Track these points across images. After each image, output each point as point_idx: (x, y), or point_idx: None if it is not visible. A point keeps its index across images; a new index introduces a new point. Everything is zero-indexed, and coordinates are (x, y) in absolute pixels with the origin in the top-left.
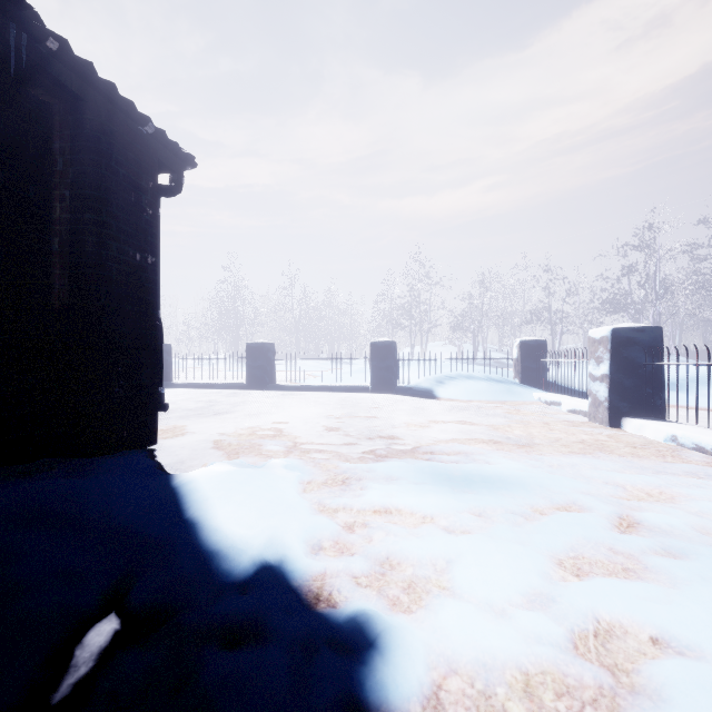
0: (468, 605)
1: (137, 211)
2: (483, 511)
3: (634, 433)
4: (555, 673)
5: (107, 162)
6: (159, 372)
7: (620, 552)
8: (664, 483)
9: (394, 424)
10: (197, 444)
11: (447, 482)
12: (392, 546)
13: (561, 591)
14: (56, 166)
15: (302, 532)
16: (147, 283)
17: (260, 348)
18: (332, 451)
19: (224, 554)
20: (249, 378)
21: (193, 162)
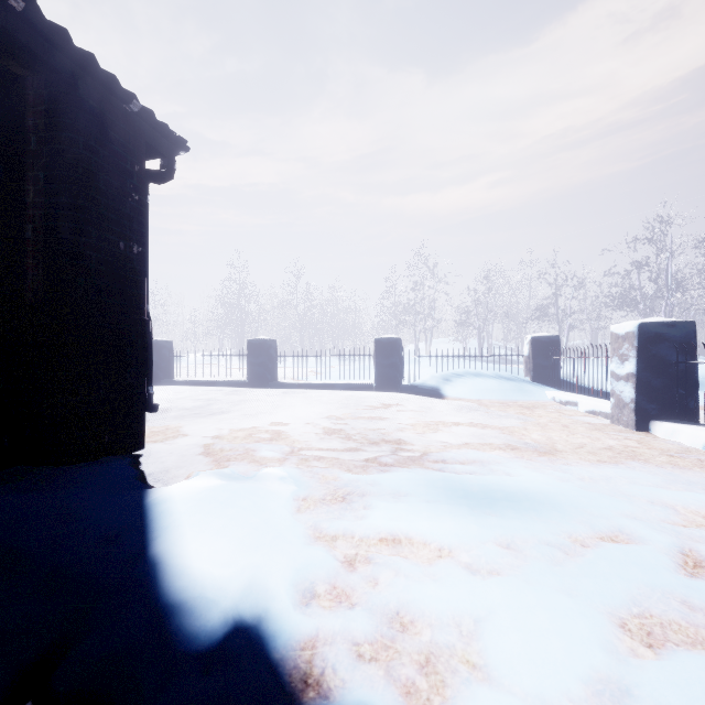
0: (513, 703)
1: (121, 196)
2: (511, 541)
3: (666, 438)
4: None
5: (85, 141)
6: (148, 370)
7: (697, 608)
8: None
9: (400, 426)
10: (187, 449)
11: (465, 500)
12: (402, 595)
13: (637, 677)
14: (29, 145)
15: (290, 572)
16: (132, 274)
17: (262, 345)
18: (332, 458)
19: (188, 609)
20: (251, 376)
21: (184, 146)
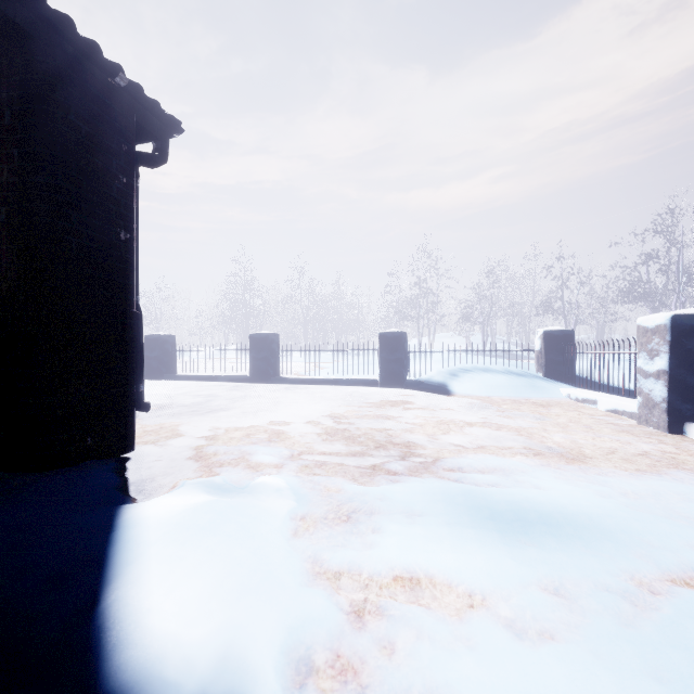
0: None
1: (106, 178)
2: (559, 584)
3: None
4: None
5: (64, 115)
6: (138, 366)
7: None
8: None
9: (408, 426)
10: (179, 451)
11: (492, 523)
12: (429, 675)
13: None
14: (2, 119)
15: (281, 633)
16: (119, 262)
17: (264, 339)
18: (335, 464)
19: None
20: (253, 371)
21: (178, 127)
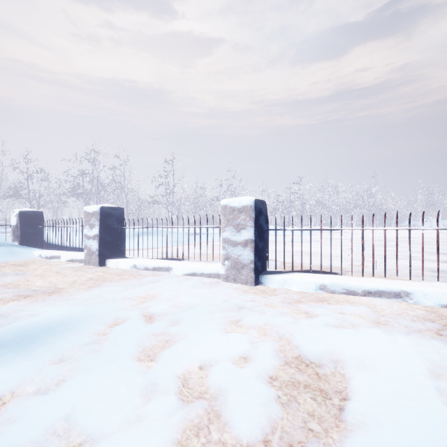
0: (117, 436)
1: None
2: (62, 356)
3: (114, 267)
4: (188, 425)
5: None
6: None
7: (158, 334)
8: (147, 290)
9: None
10: None
11: (5, 349)
12: None
13: (155, 375)
14: None
15: None
16: None
17: None
18: None
19: None
20: None
21: None
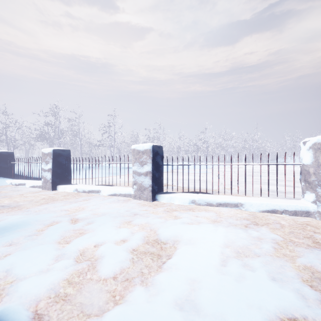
0: (32, 277)
1: None
2: (12, 242)
3: (62, 191)
4: (75, 272)
5: None
6: None
7: (77, 229)
8: (79, 204)
9: None
10: None
11: None
12: None
13: (66, 249)
14: None
15: None
16: None
17: None
18: None
19: None
20: None
21: None
